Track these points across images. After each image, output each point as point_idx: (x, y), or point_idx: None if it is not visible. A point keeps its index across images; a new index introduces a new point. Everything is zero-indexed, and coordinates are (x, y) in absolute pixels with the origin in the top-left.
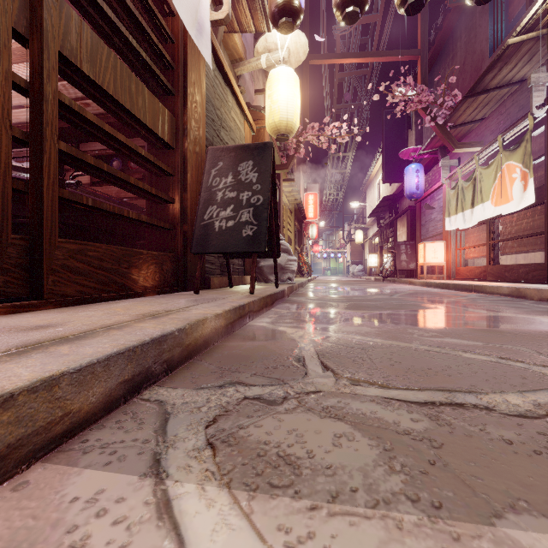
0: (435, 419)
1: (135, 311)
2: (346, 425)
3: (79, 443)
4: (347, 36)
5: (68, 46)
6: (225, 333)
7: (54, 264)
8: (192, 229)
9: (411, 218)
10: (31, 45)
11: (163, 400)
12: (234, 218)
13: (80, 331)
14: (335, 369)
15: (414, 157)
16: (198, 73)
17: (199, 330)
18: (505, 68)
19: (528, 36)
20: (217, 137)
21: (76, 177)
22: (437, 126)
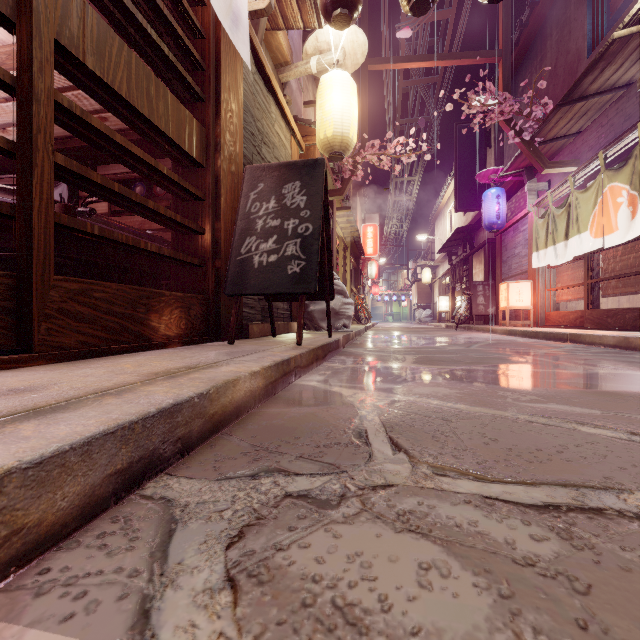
0: (566, 536)
1: (148, 368)
2: (434, 545)
3: (34, 574)
4: (413, 37)
5: (66, 33)
6: (264, 396)
7: (48, 307)
8: (226, 265)
9: (490, 254)
10: (18, 30)
11: (172, 498)
12: (277, 252)
13: (63, 399)
14: (409, 449)
15: (494, 180)
16: (234, 75)
17: (228, 393)
18: (608, 69)
19: (639, 28)
20: (257, 154)
21: (89, 204)
22: (523, 141)
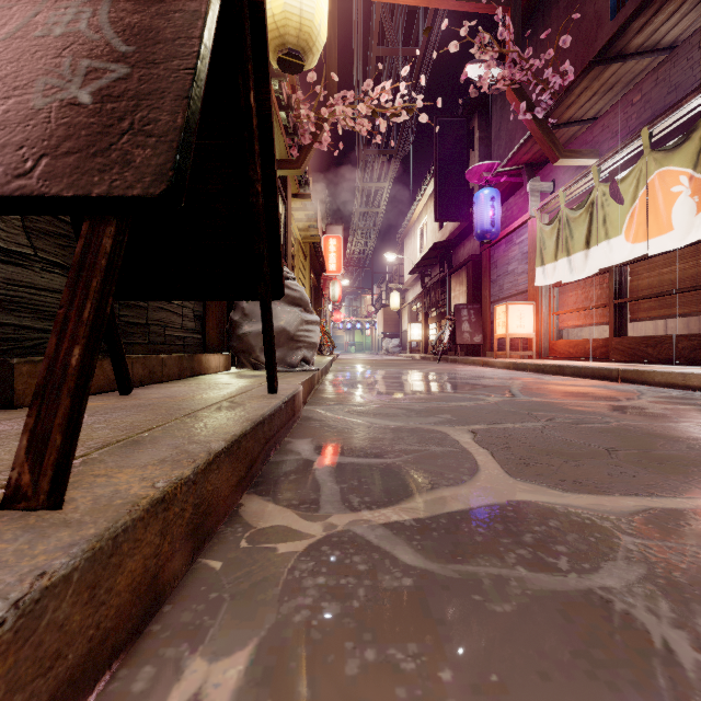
0: None
1: None
2: None
3: None
4: None
5: None
6: None
7: None
8: None
9: (474, 273)
10: None
11: None
12: None
13: None
14: None
15: (487, 179)
16: None
17: None
18: (664, 11)
19: None
20: None
21: None
22: (536, 120)
